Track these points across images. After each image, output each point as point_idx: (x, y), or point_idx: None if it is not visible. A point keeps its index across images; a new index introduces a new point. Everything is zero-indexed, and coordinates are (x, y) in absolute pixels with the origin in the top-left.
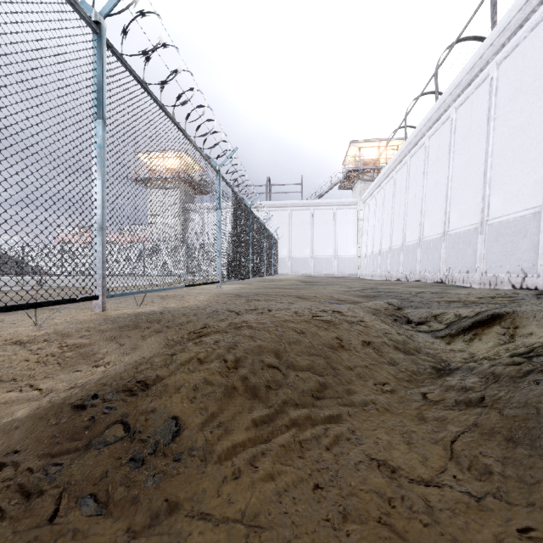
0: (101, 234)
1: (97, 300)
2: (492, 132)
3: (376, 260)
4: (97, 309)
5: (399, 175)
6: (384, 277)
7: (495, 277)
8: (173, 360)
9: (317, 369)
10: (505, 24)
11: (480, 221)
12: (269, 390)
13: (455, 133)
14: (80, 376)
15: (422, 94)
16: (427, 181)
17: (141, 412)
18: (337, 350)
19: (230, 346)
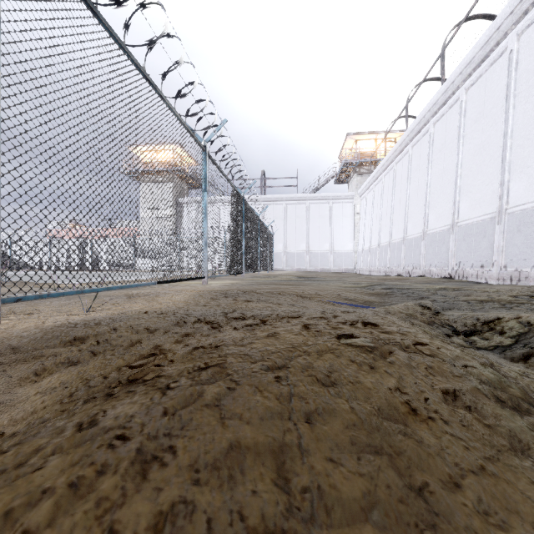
0: None
1: None
2: (512, 111)
3: (374, 255)
4: None
5: (399, 165)
6: (383, 272)
7: (518, 271)
8: None
9: (388, 509)
10: None
11: (498, 209)
12: None
13: (465, 116)
14: None
15: (425, 80)
16: (431, 170)
17: None
18: (406, 424)
19: (153, 454)
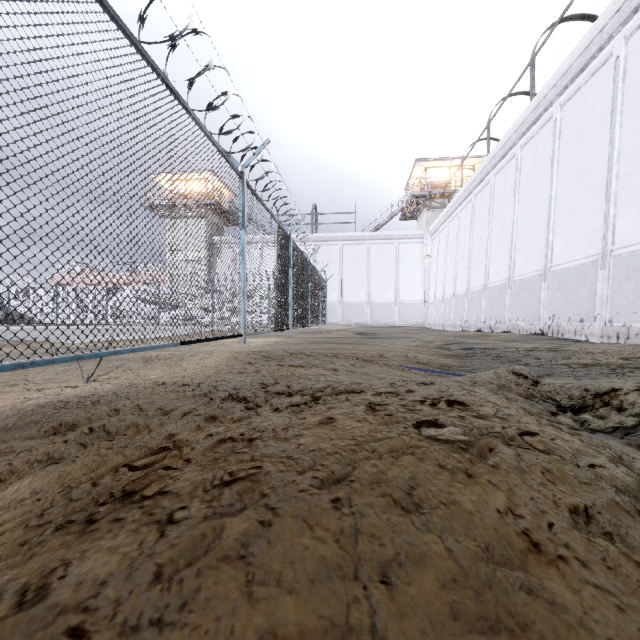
0: None
1: None
2: (618, 131)
3: (448, 306)
4: None
5: (479, 198)
6: (460, 326)
7: (627, 327)
8: None
9: None
10: None
11: (601, 251)
12: None
13: (560, 138)
14: None
15: (510, 95)
16: (519, 204)
17: None
18: (526, 569)
19: None
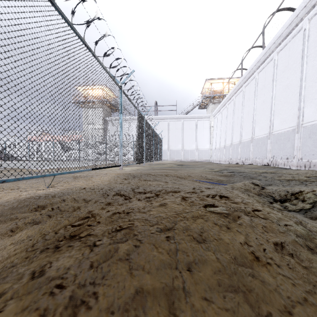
0: None
1: None
2: (305, 65)
3: (222, 151)
4: None
5: (237, 98)
6: (228, 161)
7: (309, 161)
8: None
9: None
10: None
11: (297, 124)
12: None
13: (277, 68)
14: None
15: (252, 47)
16: (256, 101)
17: None
18: (252, 268)
19: (81, 299)
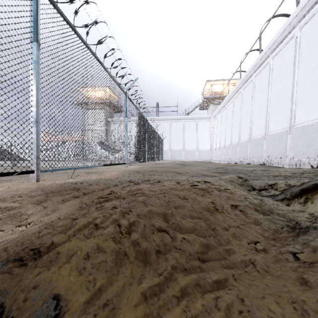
0: (36, 126)
1: (33, 174)
2: (297, 70)
3: (222, 152)
4: (33, 180)
5: (236, 100)
6: (227, 161)
7: (300, 160)
8: (72, 225)
9: (200, 231)
10: (305, 2)
11: (289, 126)
12: (159, 255)
13: (272, 73)
14: (0, 235)
15: (251, 51)
16: (254, 103)
17: (22, 290)
18: (213, 213)
19: (125, 212)
